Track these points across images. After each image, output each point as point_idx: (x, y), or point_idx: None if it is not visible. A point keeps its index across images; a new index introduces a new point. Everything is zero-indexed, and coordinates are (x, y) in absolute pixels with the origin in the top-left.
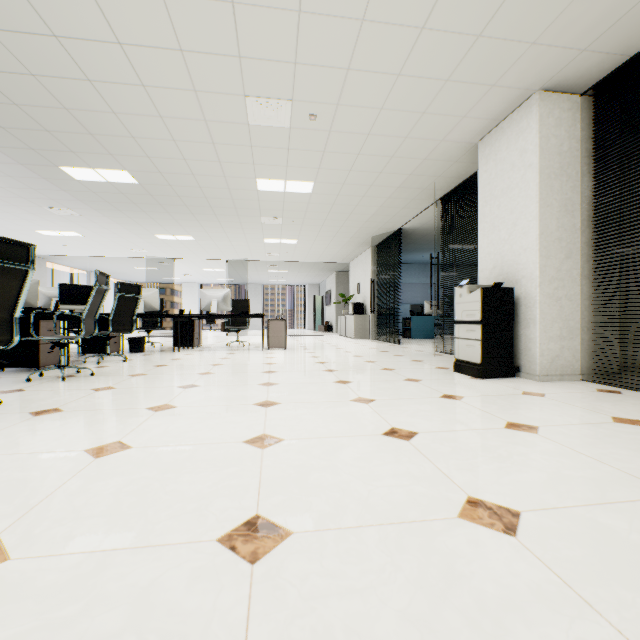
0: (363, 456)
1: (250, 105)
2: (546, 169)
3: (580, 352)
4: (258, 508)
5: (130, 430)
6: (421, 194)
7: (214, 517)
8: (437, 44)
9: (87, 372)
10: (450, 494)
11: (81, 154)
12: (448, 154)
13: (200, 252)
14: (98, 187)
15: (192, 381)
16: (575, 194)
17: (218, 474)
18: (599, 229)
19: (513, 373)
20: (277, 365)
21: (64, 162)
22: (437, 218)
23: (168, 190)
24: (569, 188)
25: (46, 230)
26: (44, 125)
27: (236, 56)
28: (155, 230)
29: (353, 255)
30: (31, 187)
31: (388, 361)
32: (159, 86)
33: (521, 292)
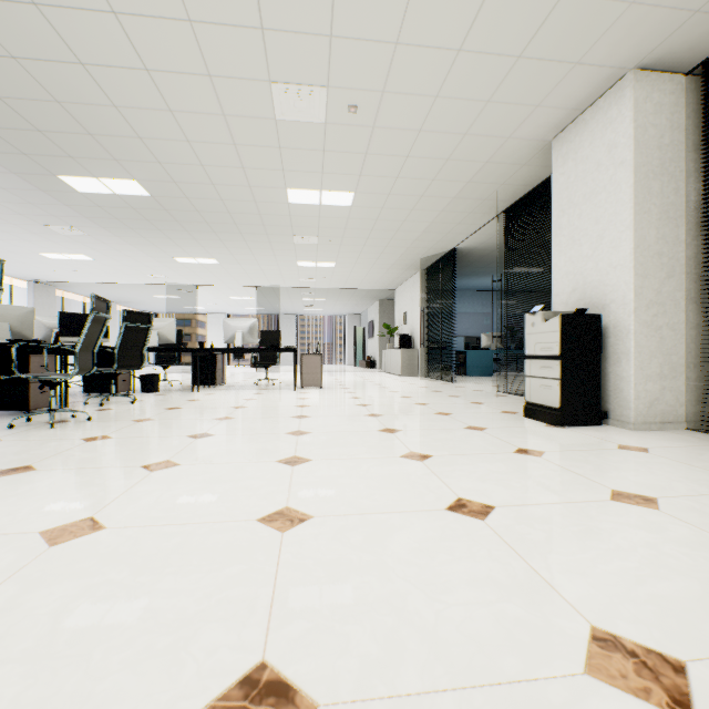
0: (423, 546)
1: (277, 94)
2: (643, 167)
3: (685, 394)
4: (265, 647)
5: (111, 499)
6: (480, 206)
7: (194, 666)
8: (509, 6)
9: (84, 416)
10: (562, 622)
11: (81, 160)
12: (515, 155)
13: (226, 278)
14: (105, 201)
15: (206, 429)
16: (679, 198)
17: (214, 577)
18: (708, 241)
19: (600, 420)
20: (310, 408)
21: (63, 170)
22: (498, 236)
23: (185, 204)
24: (671, 190)
25: (51, 253)
26: (34, 123)
27: (258, 27)
28: (173, 252)
29: (399, 280)
30: (28, 201)
31: (442, 403)
32: (166, 70)
33: (610, 320)
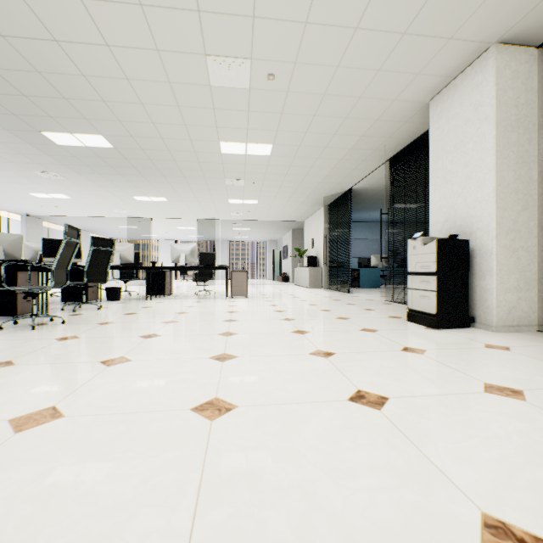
0: (330, 434)
1: (211, 65)
2: (503, 121)
3: (537, 303)
4: (191, 534)
5: (72, 391)
6: (371, 155)
7: None
8: None
9: (60, 320)
10: (455, 508)
11: (59, 119)
12: (399, 114)
13: (173, 212)
14: (78, 152)
15: (155, 330)
16: (532, 146)
17: (151, 463)
18: None
19: (468, 323)
20: (238, 313)
21: (44, 127)
22: (384, 179)
23: (141, 154)
24: (526, 140)
25: (38, 193)
26: (21, 90)
27: (195, 10)
28: (132, 192)
29: (307, 214)
30: (19, 152)
31: (342, 310)
32: (123, 46)
33: (476, 244)
